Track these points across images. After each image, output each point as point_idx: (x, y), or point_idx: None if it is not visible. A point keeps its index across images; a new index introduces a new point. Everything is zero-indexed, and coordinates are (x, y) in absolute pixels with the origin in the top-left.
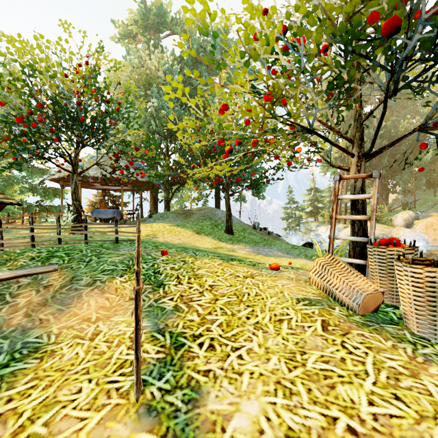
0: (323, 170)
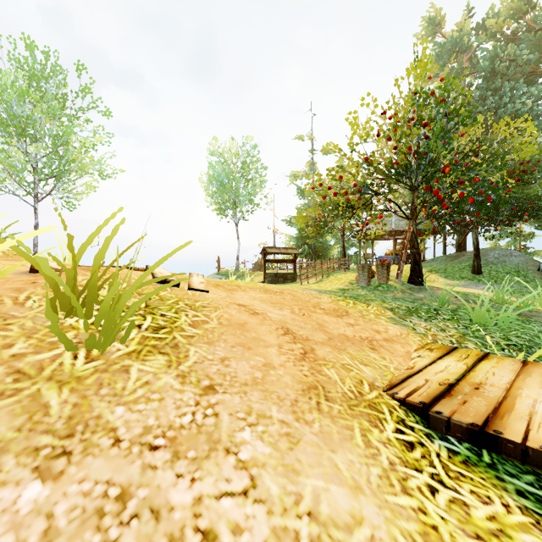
0: None
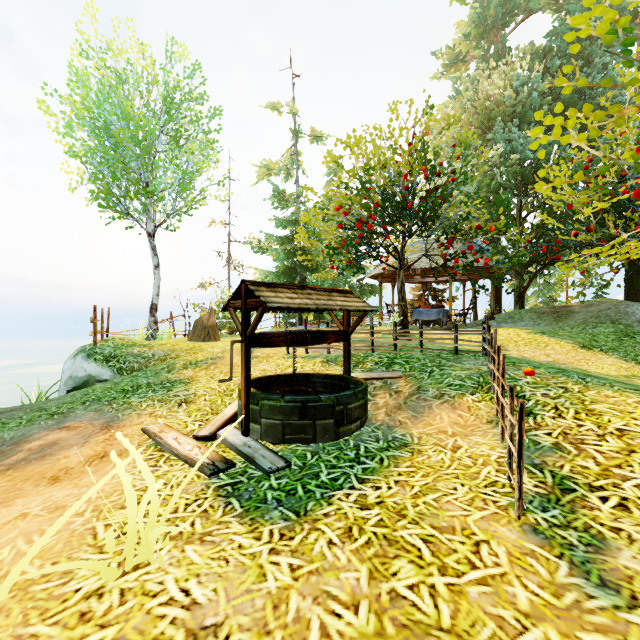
0: None
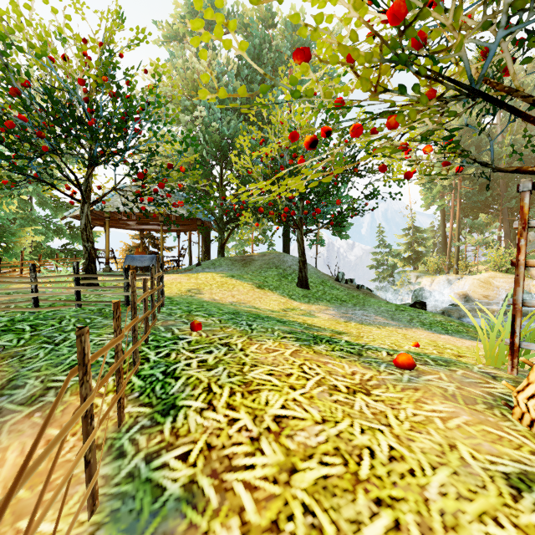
0: (426, 203)
